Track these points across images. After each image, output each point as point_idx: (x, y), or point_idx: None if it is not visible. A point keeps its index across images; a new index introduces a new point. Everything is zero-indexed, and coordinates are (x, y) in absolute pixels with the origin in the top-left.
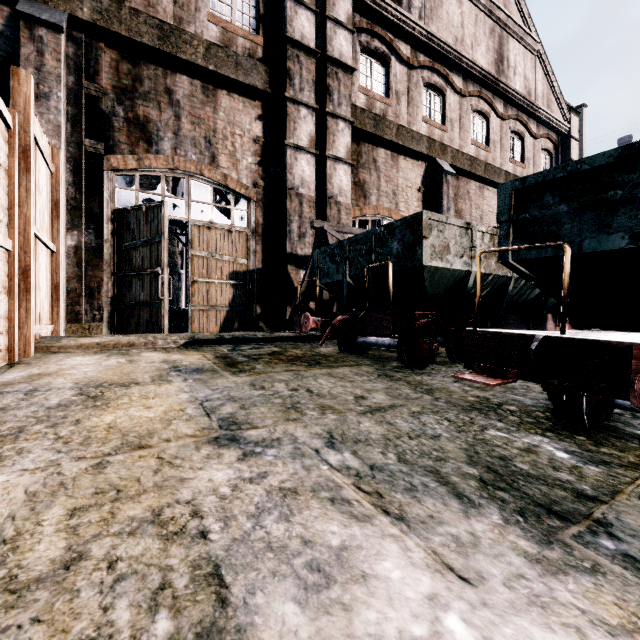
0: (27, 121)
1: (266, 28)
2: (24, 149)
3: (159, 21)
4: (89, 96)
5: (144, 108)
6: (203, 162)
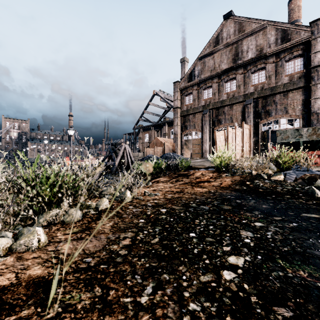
0: (243, 128)
1: (306, 65)
2: (243, 132)
3: (270, 87)
4: (256, 111)
5: (268, 108)
6: (283, 114)
